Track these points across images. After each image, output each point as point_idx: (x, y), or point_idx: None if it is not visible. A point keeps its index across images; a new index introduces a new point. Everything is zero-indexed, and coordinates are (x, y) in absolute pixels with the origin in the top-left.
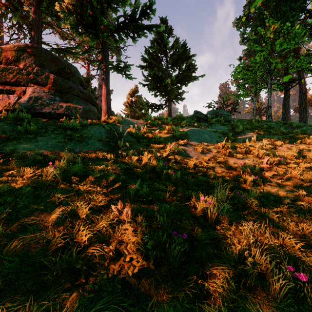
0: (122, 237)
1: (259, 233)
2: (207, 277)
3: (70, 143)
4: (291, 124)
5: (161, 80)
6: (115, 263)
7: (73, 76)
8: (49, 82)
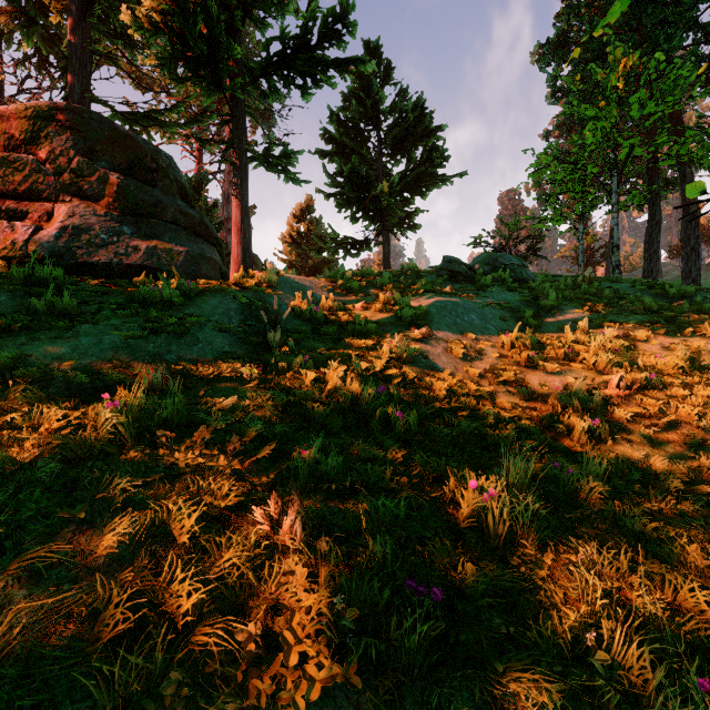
0: (279, 595)
1: (614, 574)
2: (496, 702)
3: (155, 338)
4: (667, 288)
5: (366, 184)
6: (264, 670)
7: (164, 176)
8: (108, 191)
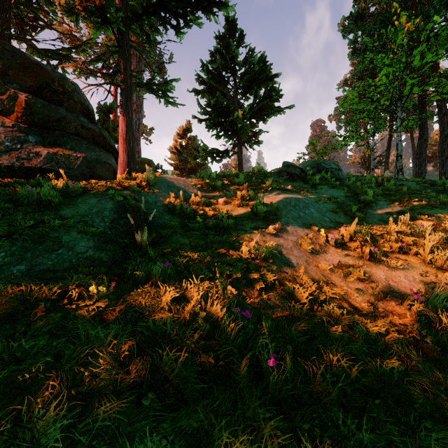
0: None
1: None
2: None
3: (10, 245)
4: (445, 186)
5: (226, 112)
6: None
7: (69, 98)
8: (17, 107)
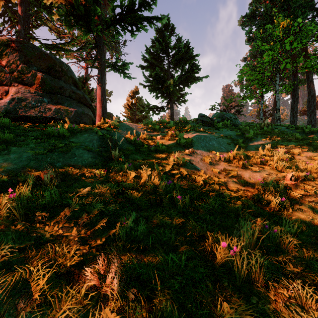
0: None
1: (315, 306)
2: None
3: (52, 154)
4: (304, 129)
5: (162, 81)
6: None
7: (65, 75)
8: (36, 81)
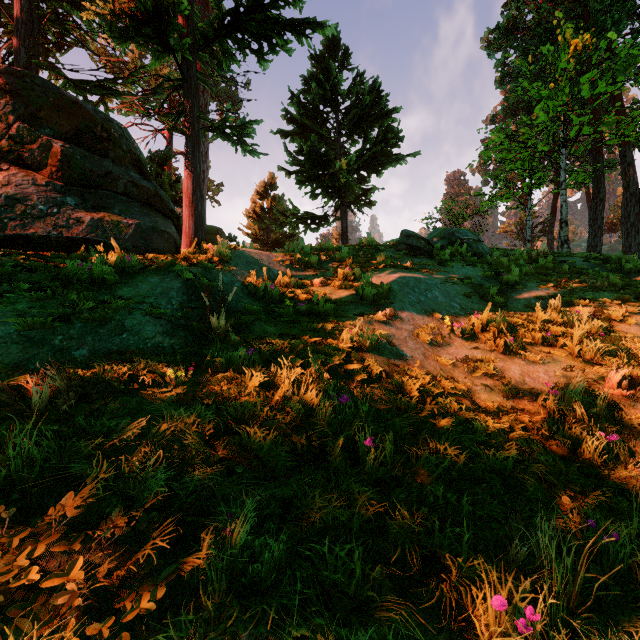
0: None
1: None
2: None
3: (67, 328)
4: (622, 263)
5: (325, 162)
6: None
7: (116, 147)
8: (51, 159)
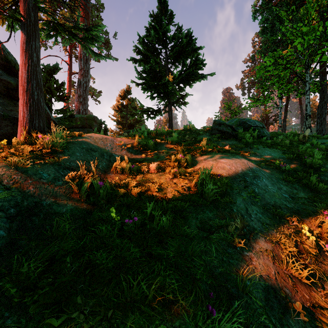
0: None
1: None
2: None
3: None
4: None
5: (159, 76)
6: None
7: None
8: None
